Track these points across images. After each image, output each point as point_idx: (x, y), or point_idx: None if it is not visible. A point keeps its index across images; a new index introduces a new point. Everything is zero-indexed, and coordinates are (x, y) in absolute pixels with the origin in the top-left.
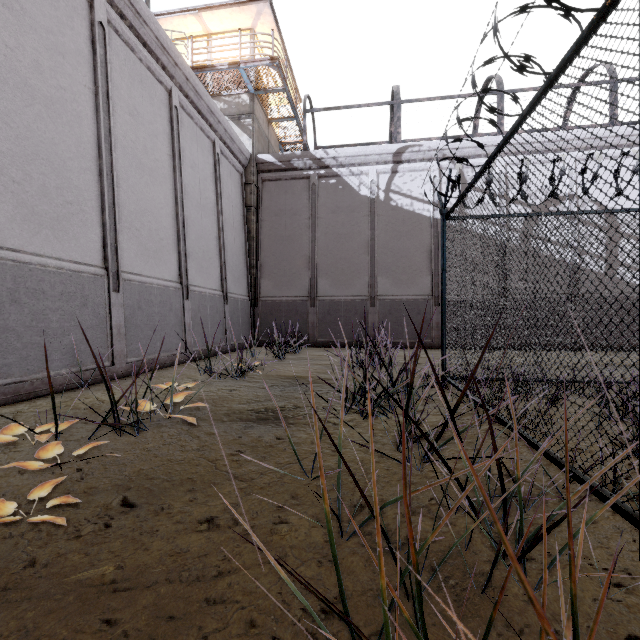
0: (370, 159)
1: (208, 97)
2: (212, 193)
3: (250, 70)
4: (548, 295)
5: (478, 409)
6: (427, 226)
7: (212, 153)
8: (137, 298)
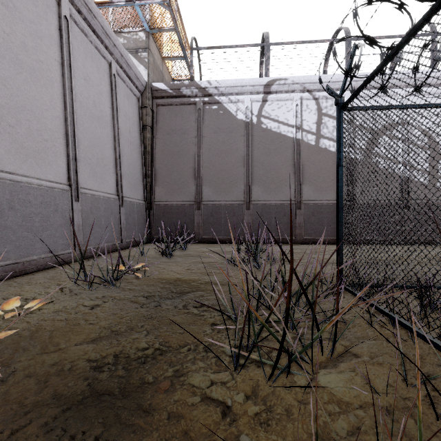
0: (245, 89)
1: (102, 18)
2: (108, 108)
3: (146, 12)
4: (386, 201)
5: (419, 344)
6: (291, 145)
7: (108, 73)
8: (7, 197)
